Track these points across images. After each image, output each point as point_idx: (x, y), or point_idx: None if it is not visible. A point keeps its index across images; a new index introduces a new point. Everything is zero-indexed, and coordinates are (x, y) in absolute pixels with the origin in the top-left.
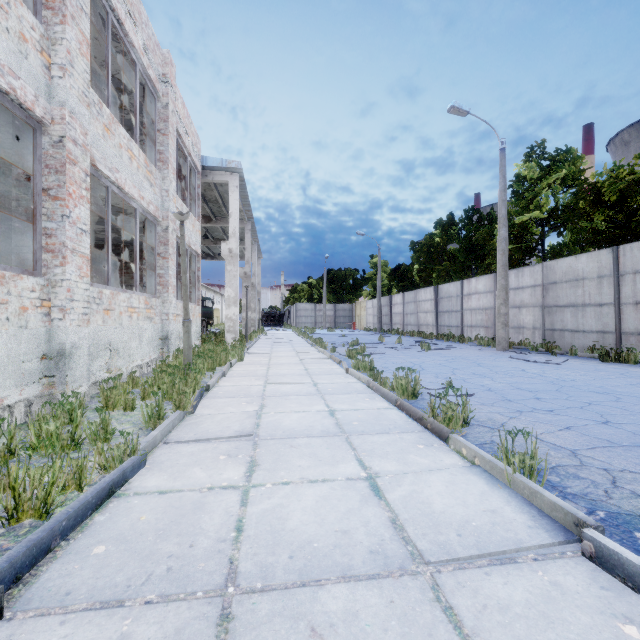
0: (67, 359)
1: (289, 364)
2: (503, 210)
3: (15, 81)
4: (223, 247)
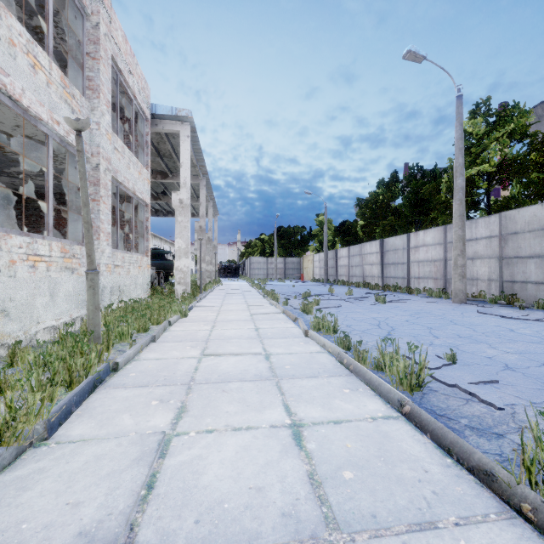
0: None
1: (238, 321)
2: (460, 159)
3: None
4: (173, 197)
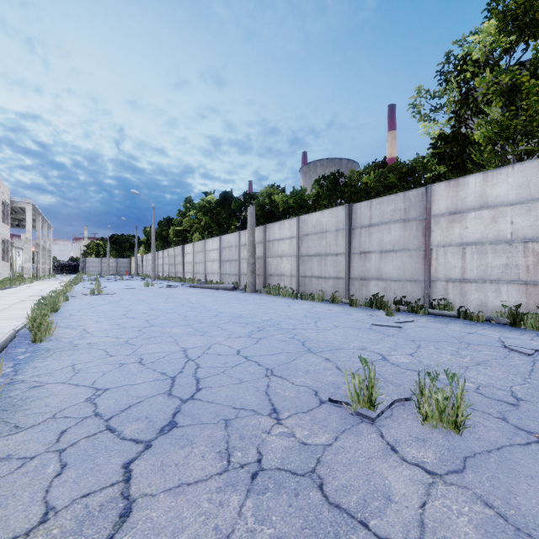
0: None
1: (52, 283)
2: (153, 230)
3: None
4: (23, 236)
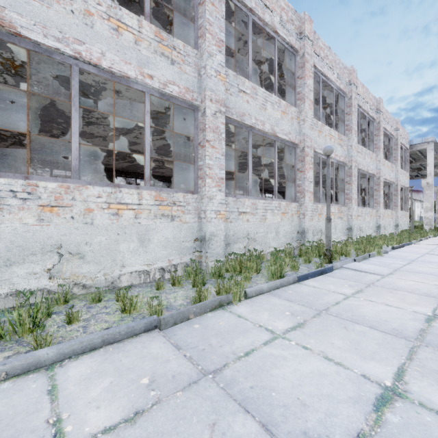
0: (380, 228)
1: None
2: None
3: (373, 170)
4: (422, 182)
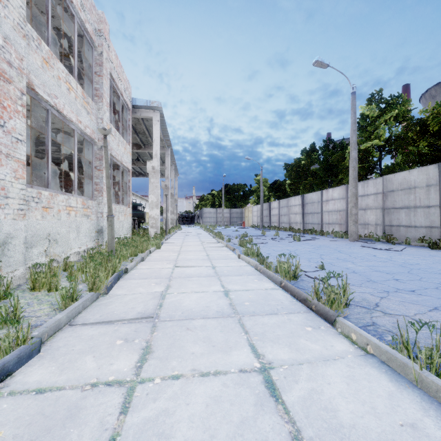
0: (1, 247)
1: (195, 251)
2: (354, 137)
3: None
4: (148, 165)
